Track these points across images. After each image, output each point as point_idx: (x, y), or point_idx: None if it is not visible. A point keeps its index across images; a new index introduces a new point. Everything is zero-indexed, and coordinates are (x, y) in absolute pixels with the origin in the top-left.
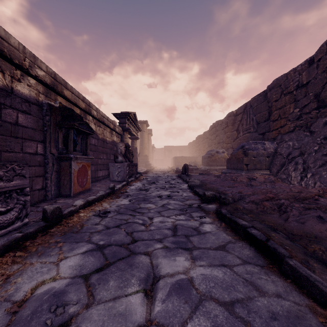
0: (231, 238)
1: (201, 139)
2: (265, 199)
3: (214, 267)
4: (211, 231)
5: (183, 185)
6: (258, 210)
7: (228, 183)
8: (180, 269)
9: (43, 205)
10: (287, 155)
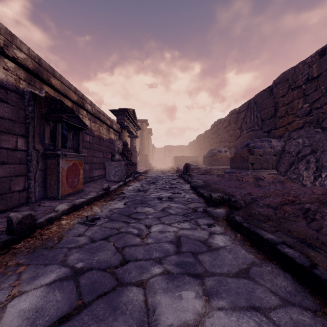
0: (253, 257)
1: (201, 138)
2: (283, 202)
3: (240, 312)
4: (225, 246)
5: (185, 186)
6: (278, 216)
7: (233, 183)
8: (189, 316)
9: (23, 209)
10: (297, 153)
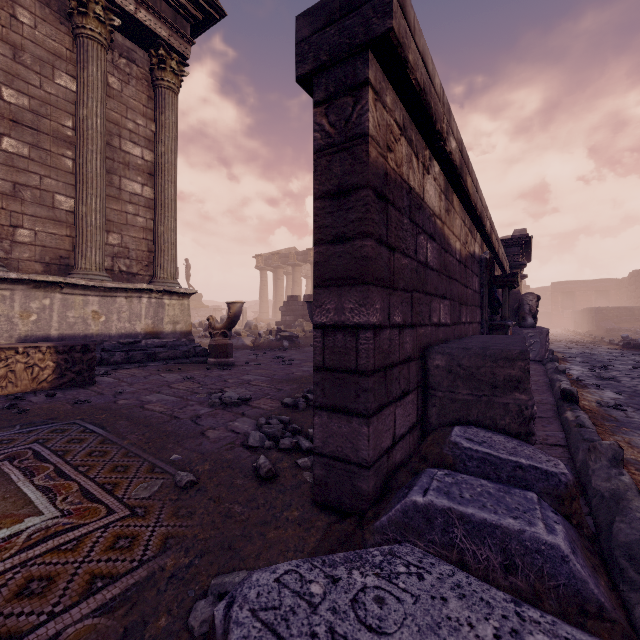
0: None
1: None
2: None
3: None
4: None
5: None
6: None
7: None
8: None
9: None
10: None
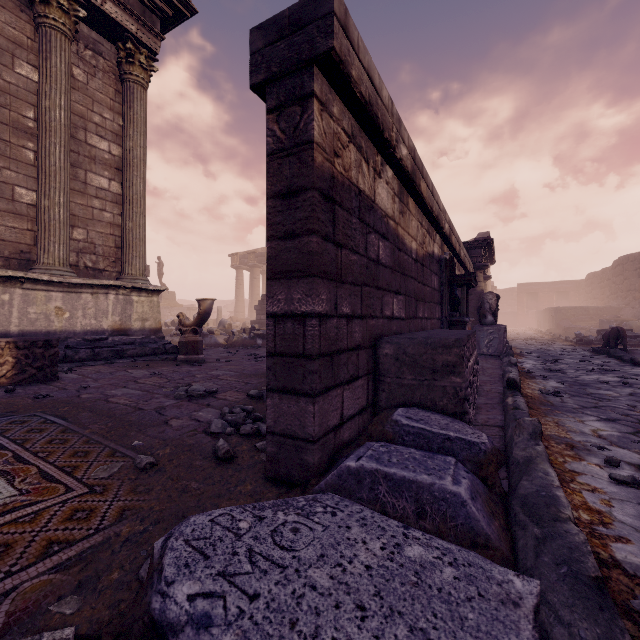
0: None
1: (631, 264)
2: None
3: None
4: None
5: (632, 369)
6: None
7: None
8: None
9: None
10: None
